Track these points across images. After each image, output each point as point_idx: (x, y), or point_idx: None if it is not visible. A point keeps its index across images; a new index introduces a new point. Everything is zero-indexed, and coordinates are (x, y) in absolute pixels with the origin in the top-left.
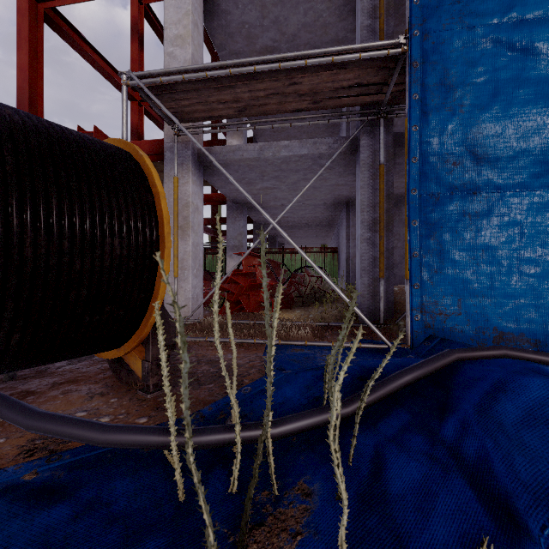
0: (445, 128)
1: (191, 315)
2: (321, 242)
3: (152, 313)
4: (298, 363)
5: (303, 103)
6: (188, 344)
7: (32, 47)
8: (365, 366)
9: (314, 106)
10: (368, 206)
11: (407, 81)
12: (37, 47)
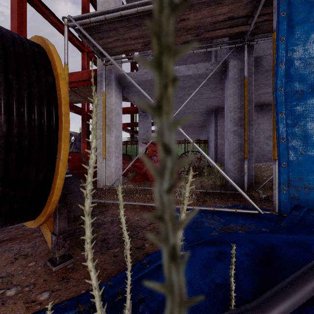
0: (309, 37)
1: (114, 183)
2: (196, 137)
3: (53, 192)
4: (190, 229)
5: (189, 36)
6: (108, 205)
7: (20, 17)
8: (262, 245)
9: (197, 39)
10: (235, 108)
11: (275, 3)
12: (23, 17)
